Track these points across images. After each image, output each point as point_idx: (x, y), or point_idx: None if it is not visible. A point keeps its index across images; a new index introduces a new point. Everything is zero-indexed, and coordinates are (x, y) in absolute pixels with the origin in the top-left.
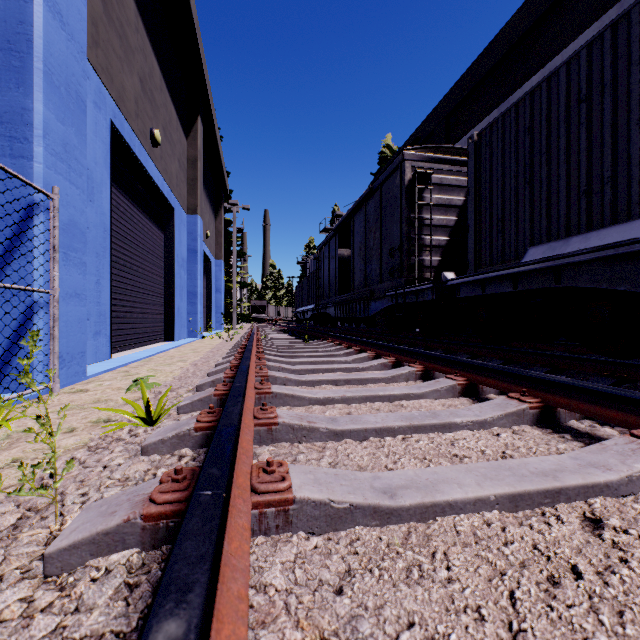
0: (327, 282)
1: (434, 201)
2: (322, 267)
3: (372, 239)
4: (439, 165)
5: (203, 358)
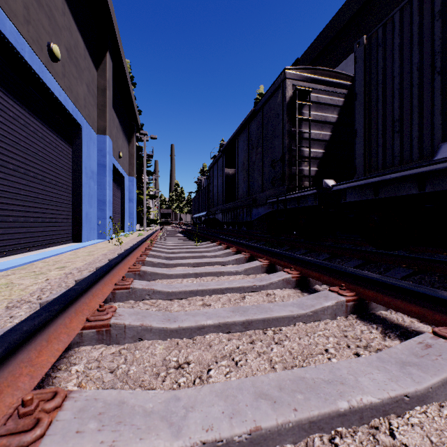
0: (216, 193)
1: (312, 117)
2: (212, 182)
3: (254, 154)
4: (316, 85)
5: (87, 264)
